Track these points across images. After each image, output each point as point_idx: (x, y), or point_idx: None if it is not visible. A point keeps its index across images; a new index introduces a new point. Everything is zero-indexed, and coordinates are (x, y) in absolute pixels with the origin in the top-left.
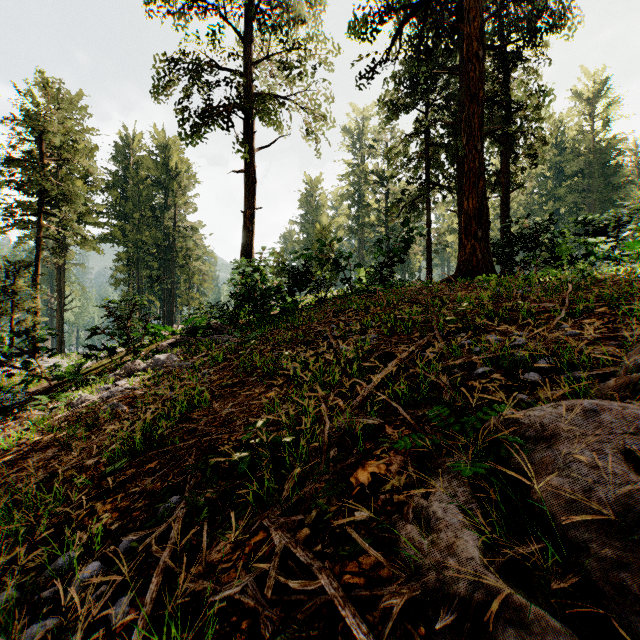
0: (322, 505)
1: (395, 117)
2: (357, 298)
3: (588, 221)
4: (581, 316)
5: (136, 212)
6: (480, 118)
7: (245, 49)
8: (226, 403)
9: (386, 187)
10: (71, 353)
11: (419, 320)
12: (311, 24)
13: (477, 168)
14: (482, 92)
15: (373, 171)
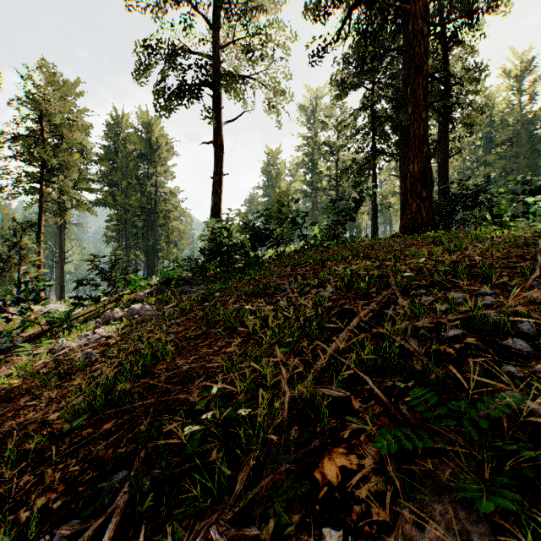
0: (282, 514)
1: (345, 93)
2: (313, 253)
3: (524, 182)
4: None
5: (124, 180)
6: (424, 89)
7: (214, 37)
8: (188, 356)
9: (336, 156)
10: (69, 299)
11: (375, 275)
12: (271, 14)
13: (422, 134)
14: (426, 65)
15: (325, 142)
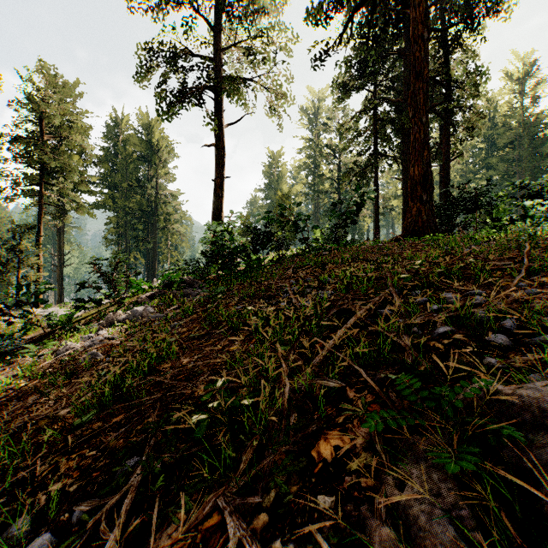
0: (281, 485)
1: (347, 96)
2: (314, 256)
3: (523, 186)
4: (538, 274)
5: (124, 182)
6: (425, 93)
7: (216, 39)
8: (192, 355)
9: (338, 159)
10: (68, 303)
11: (373, 277)
12: (273, 16)
13: (422, 138)
14: (427, 70)
15: (327, 145)
